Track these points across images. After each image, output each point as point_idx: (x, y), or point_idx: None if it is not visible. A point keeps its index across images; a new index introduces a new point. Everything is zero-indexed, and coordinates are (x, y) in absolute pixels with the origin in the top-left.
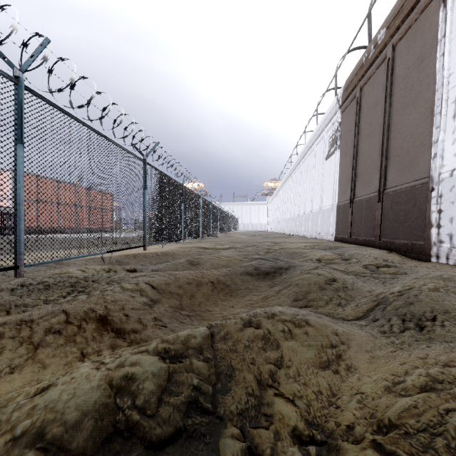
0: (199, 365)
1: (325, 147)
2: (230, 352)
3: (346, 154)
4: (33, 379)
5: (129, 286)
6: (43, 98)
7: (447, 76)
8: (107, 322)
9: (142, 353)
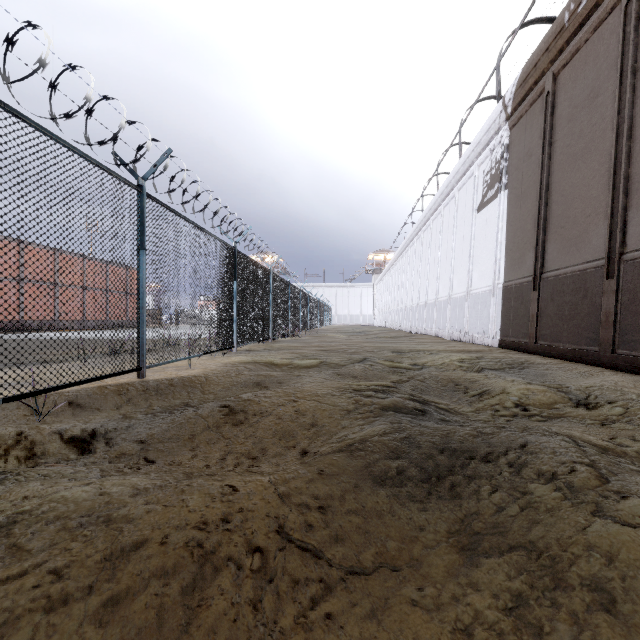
0: None
1: (477, 191)
2: None
3: (522, 196)
4: None
5: None
6: None
7: None
8: None
9: None
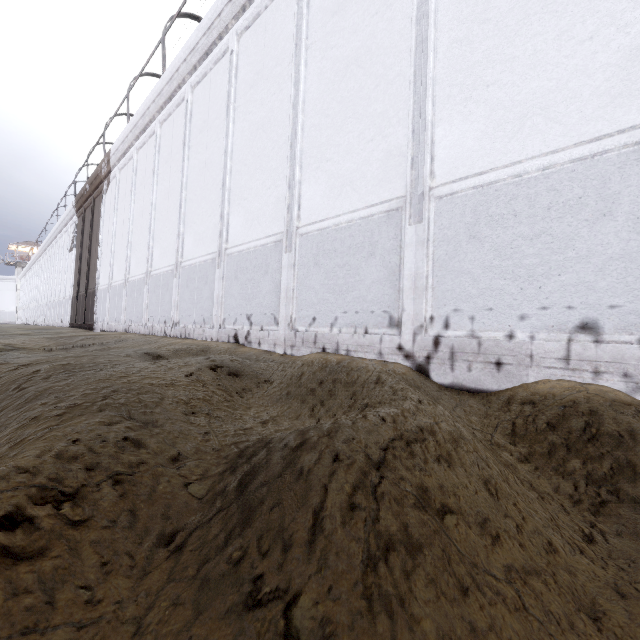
0: None
1: (70, 240)
2: None
3: (78, 255)
4: None
5: None
6: None
7: (102, 238)
8: None
9: None
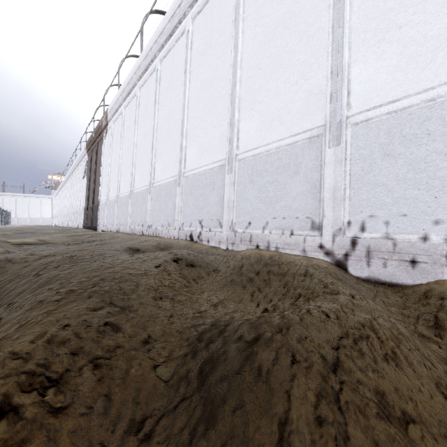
0: None
1: (83, 171)
2: None
3: (88, 180)
4: None
5: None
6: None
7: (102, 169)
8: None
9: None
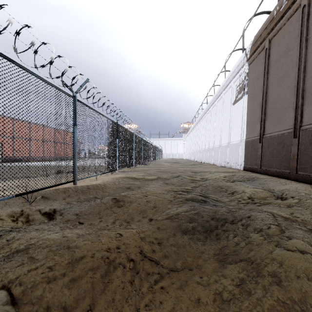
0: None
1: (233, 95)
2: None
3: (254, 98)
4: None
5: None
6: None
7: None
8: None
9: None
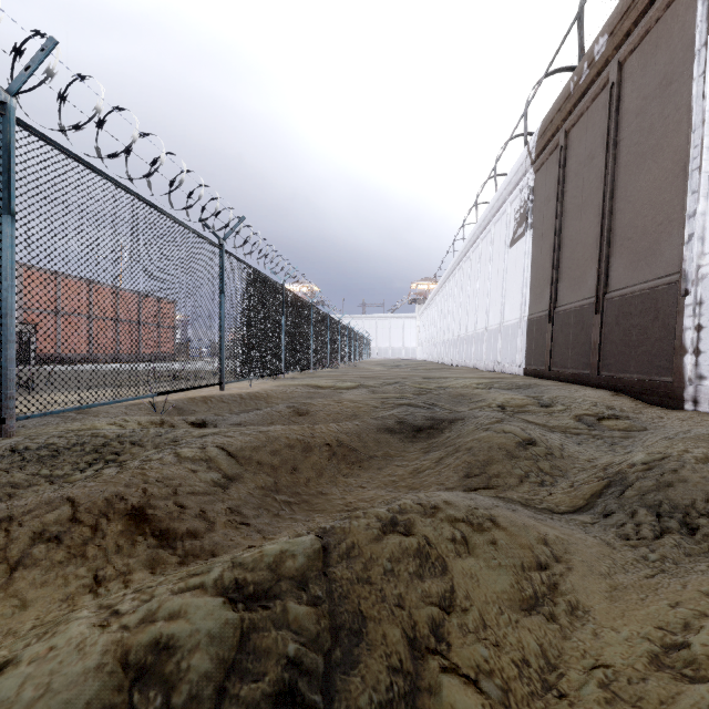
0: (300, 613)
1: (509, 228)
2: (358, 584)
3: (543, 237)
4: (1, 630)
5: (189, 452)
6: (48, 140)
7: None
8: (146, 519)
9: (193, 591)
